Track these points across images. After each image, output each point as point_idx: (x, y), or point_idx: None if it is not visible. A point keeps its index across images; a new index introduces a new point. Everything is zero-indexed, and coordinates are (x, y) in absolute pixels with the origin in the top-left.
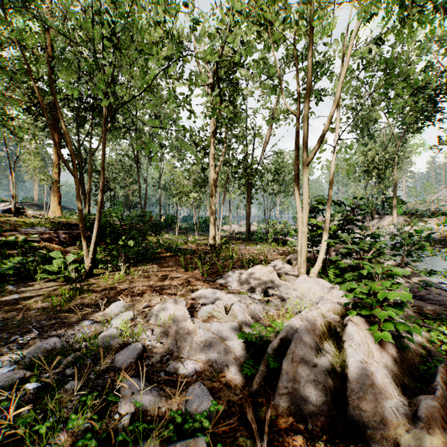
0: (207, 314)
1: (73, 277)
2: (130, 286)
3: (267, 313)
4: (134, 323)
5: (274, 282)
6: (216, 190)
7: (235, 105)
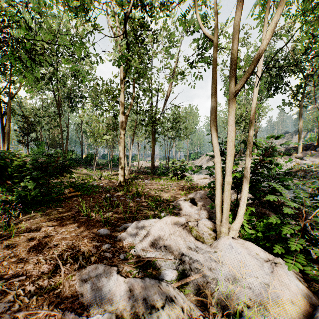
0: None
1: None
2: None
3: None
4: None
5: (189, 245)
6: (127, 134)
7: (142, 58)
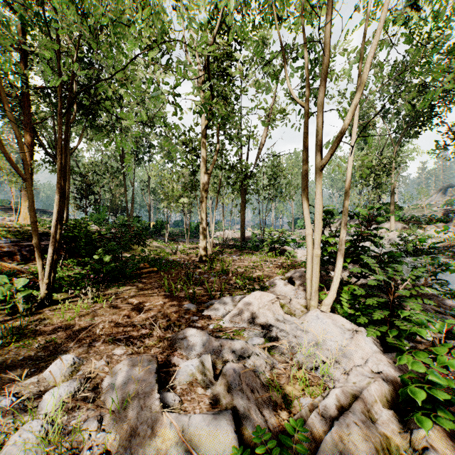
0: (188, 378)
1: (21, 309)
2: (93, 321)
3: (271, 372)
4: (75, 403)
5: (277, 317)
6: (209, 194)
7: (229, 102)
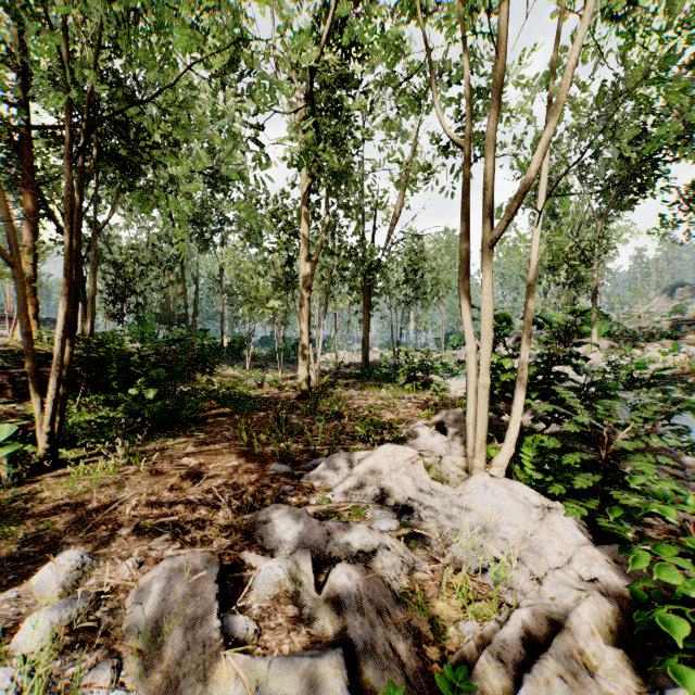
0: (272, 589)
1: (5, 475)
2: (122, 494)
3: (410, 577)
4: (77, 636)
5: (420, 486)
6: (314, 295)
7: (344, 149)
